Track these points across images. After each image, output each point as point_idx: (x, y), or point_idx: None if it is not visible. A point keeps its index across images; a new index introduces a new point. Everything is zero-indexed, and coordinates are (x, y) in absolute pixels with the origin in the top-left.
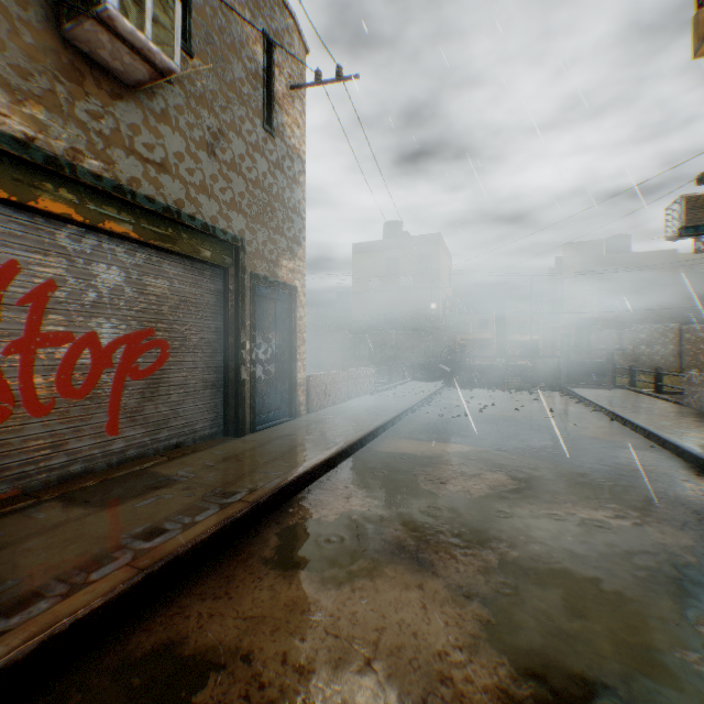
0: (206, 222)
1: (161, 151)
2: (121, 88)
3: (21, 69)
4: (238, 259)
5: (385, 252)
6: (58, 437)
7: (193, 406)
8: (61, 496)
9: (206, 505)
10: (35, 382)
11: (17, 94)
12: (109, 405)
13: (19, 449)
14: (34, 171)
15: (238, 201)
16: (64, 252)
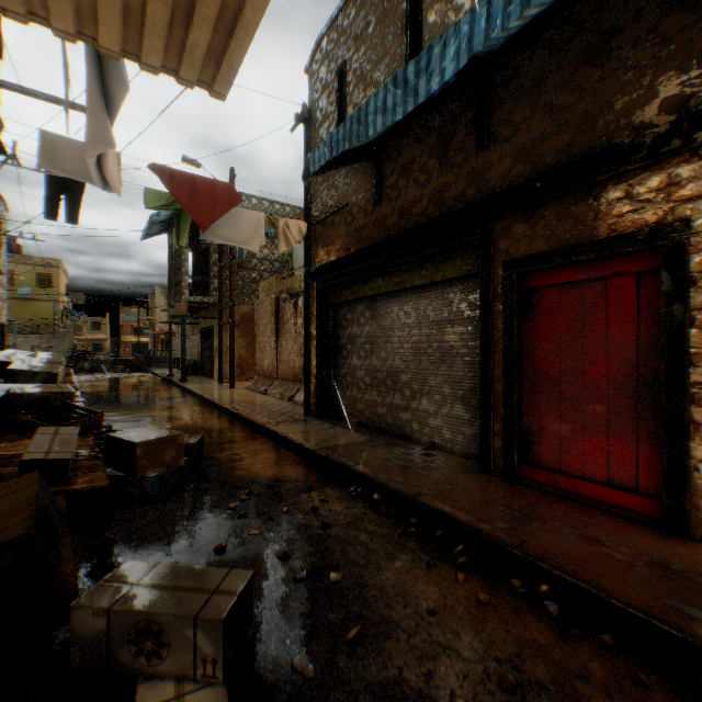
0: None
1: None
2: None
3: None
4: None
5: None
6: None
7: None
8: None
9: None
10: None
11: None
12: None
13: None
14: None
15: None
16: None
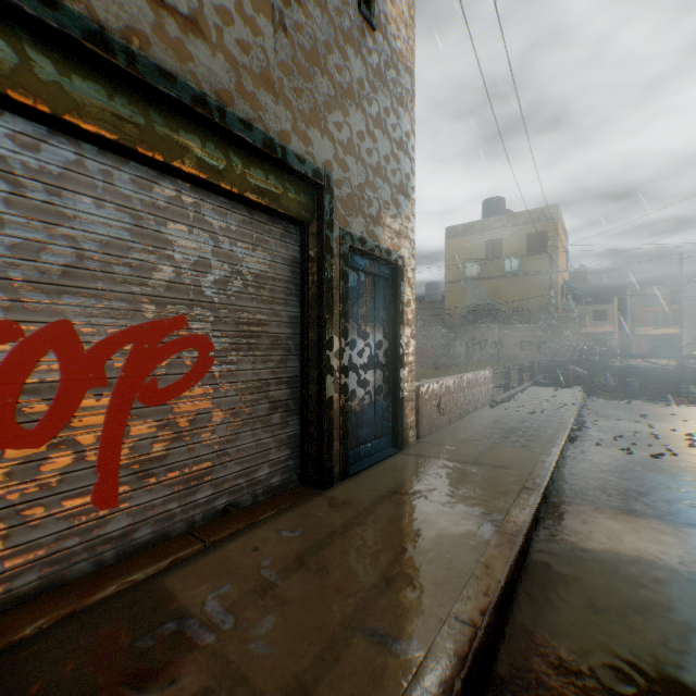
0: (270, 138)
1: None
2: None
3: None
4: (321, 206)
5: (485, 233)
6: None
7: (252, 441)
8: None
9: None
10: None
11: None
12: (98, 453)
13: None
14: None
15: (321, 116)
16: None
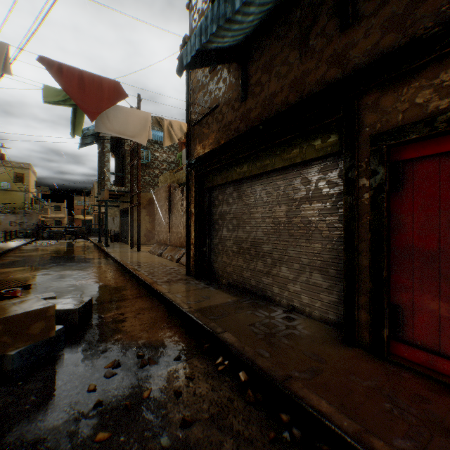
0: None
1: None
2: None
3: None
4: None
5: None
6: None
7: None
8: None
9: None
10: None
11: None
12: None
13: None
14: None
15: None
16: None
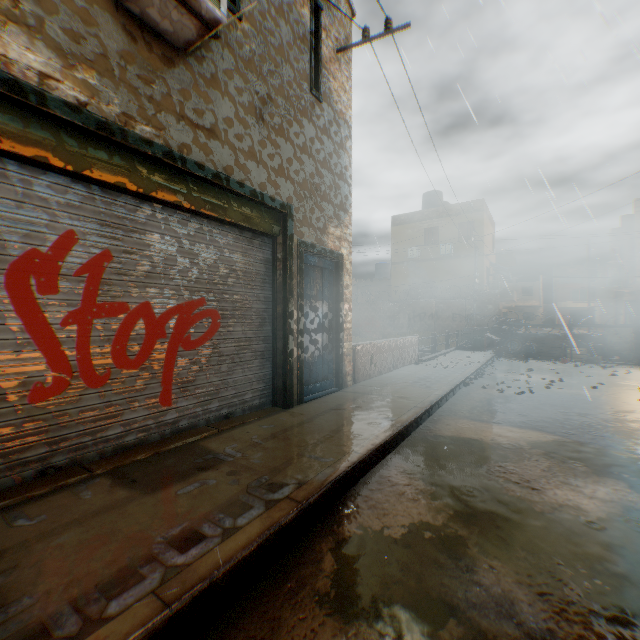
0: (254, 189)
1: (210, 116)
2: (171, 52)
3: (73, 33)
4: (285, 226)
5: (424, 222)
6: (113, 407)
7: (242, 376)
8: (112, 470)
9: (250, 500)
10: (91, 352)
11: (68, 58)
12: (162, 375)
13: (75, 420)
14: (88, 139)
15: (285, 168)
16: (119, 222)
